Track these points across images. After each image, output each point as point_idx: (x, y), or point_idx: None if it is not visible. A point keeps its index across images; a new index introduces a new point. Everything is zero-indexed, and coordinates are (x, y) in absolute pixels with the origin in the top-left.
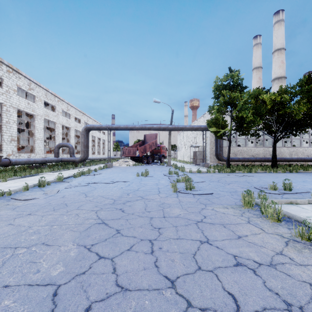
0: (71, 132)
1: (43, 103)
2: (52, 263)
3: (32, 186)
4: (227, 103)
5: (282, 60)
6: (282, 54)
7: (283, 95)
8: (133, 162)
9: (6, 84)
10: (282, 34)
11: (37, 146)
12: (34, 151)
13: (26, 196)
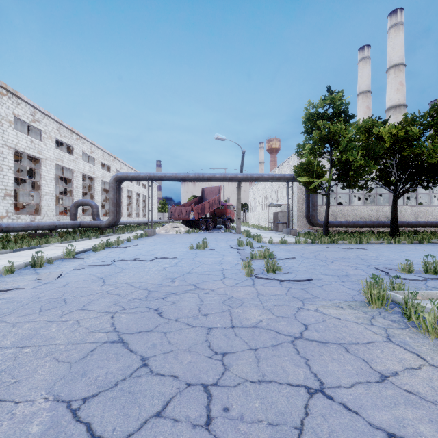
0: (97, 185)
1: (54, 142)
2: None
3: (22, 266)
4: (325, 139)
5: (400, 81)
6: (401, 73)
7: (409, 127)
8: (186, 227)
9: None
10: (401, 44)
11: (45, 204)
12: (40, 212)
13: (3, 285)
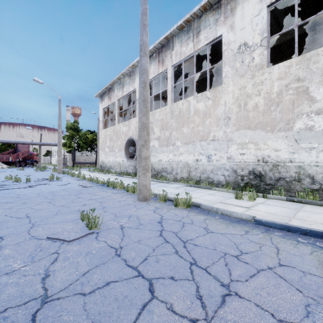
0: None
1: None
2: (12, 174)
3: None
4: (71, 136)
5: None
6: None
7: (95, 136)
8: (7, 165)
9: None
10: None
11: None
12: None
13: None
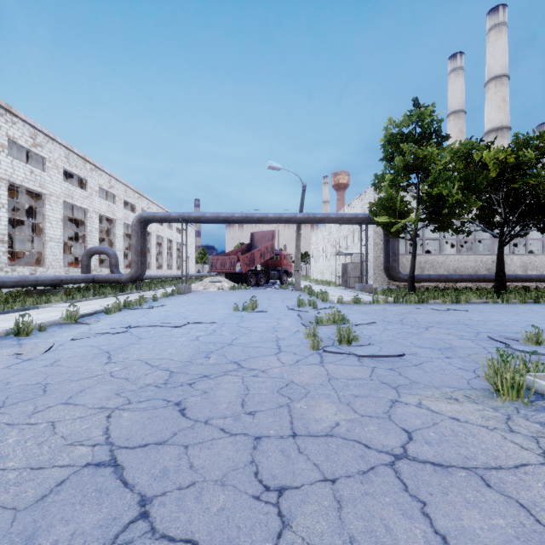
0: (118, 229)
1: (61, 173)
2: None
3: (2, 334)
4: (411, 167)
5: (503, 97)
6: (503, 86)
7: (522, 151)
8: (231, 282)
9: None
10: (504, 50)
11: (49, 252)
12: (43, 263)
13: None
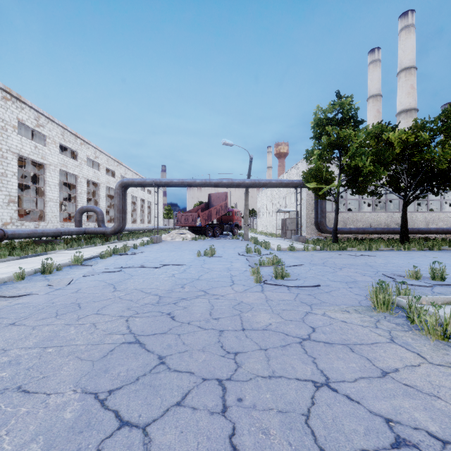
0: (101, 191)
1: (58, 147)
2: (22, 441)
3: (32, 272)
4: (334, 145)
5: (411, 84)
6: (412, 76)
7: (419, 133)
8: (193, 234)
9: (1, 117)
10: (413, 46)
11: (49, 210)
12: (44, 219)
13: (16, 290)
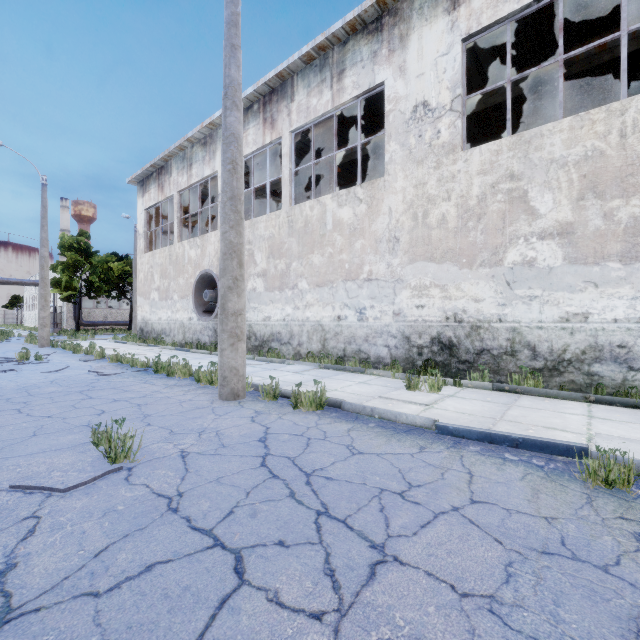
0: None
1: None
2: None
3: None
4: (72, 266)
5: None
6: None
7: (129, 267)
8: None
9: None
10: None
11: None
12: None
13: None
